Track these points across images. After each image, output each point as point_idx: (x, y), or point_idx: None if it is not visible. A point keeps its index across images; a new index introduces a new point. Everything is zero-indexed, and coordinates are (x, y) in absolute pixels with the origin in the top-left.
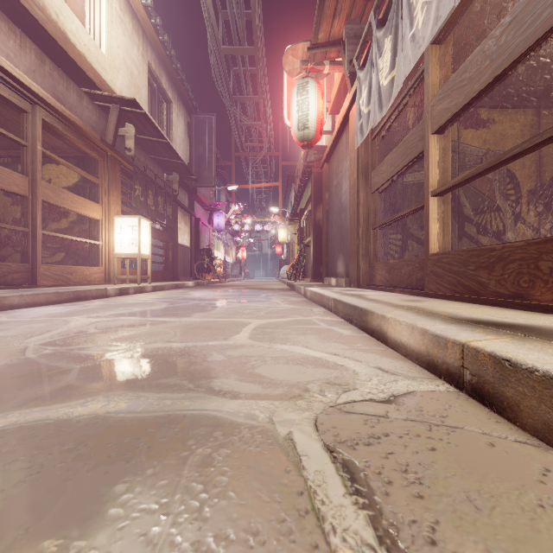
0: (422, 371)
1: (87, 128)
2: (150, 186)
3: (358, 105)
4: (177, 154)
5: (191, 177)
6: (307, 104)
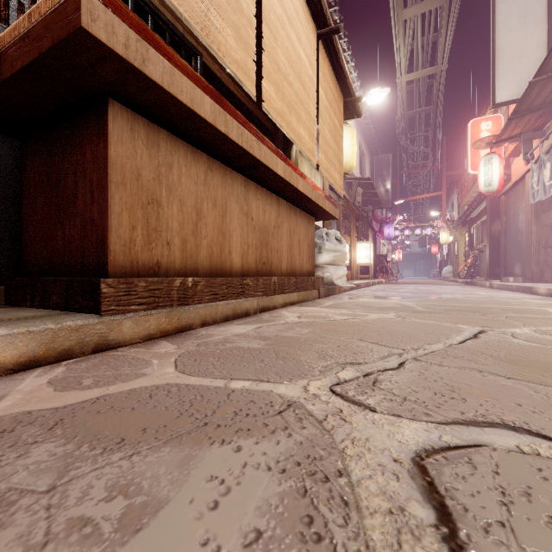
0: (546, 297)
1: (350, 200)
2: (363, 219)
3: (531, 181)
4: (377, 195)
5: (379, 206)
6: (491, 171)
